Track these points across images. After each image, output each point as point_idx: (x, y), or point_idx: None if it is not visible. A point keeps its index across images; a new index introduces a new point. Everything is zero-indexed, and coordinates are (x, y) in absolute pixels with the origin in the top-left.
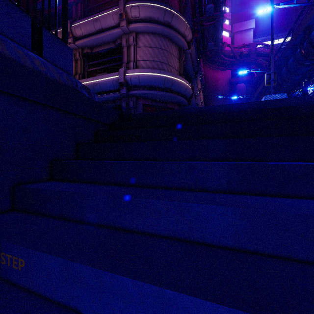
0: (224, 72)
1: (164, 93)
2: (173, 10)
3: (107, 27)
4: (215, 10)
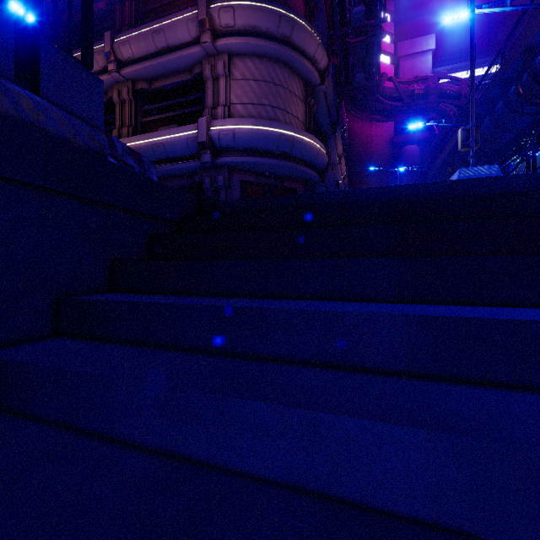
0: (382, 125)
1: (278, 163)
2: (295, 14)
3: (178, 44)
4: (368, 16)
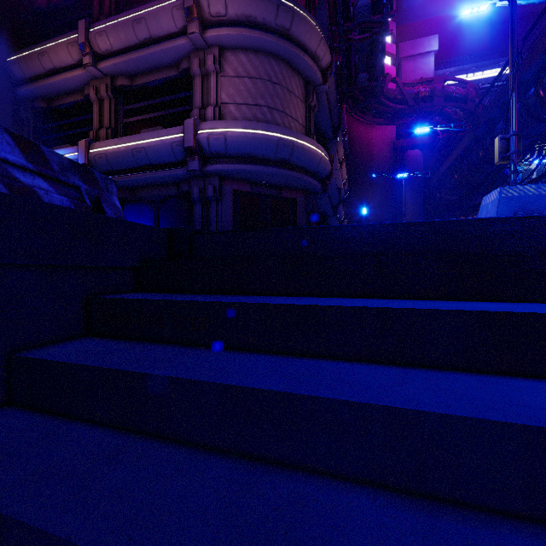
0: (384, 128)
1: (276, 171)
2: (295, 4)
3: (162, 35)
4: (373, 10)
